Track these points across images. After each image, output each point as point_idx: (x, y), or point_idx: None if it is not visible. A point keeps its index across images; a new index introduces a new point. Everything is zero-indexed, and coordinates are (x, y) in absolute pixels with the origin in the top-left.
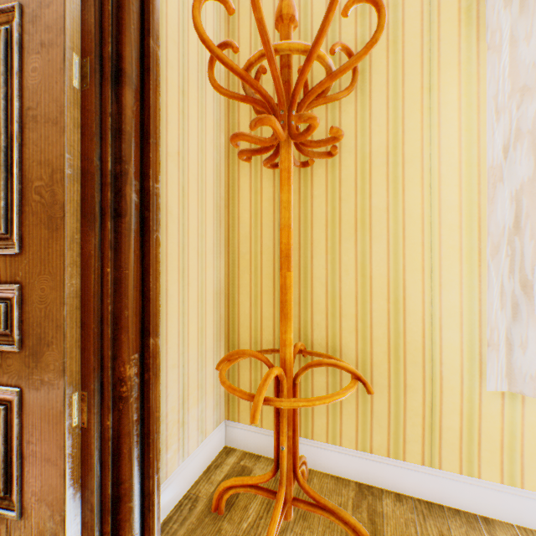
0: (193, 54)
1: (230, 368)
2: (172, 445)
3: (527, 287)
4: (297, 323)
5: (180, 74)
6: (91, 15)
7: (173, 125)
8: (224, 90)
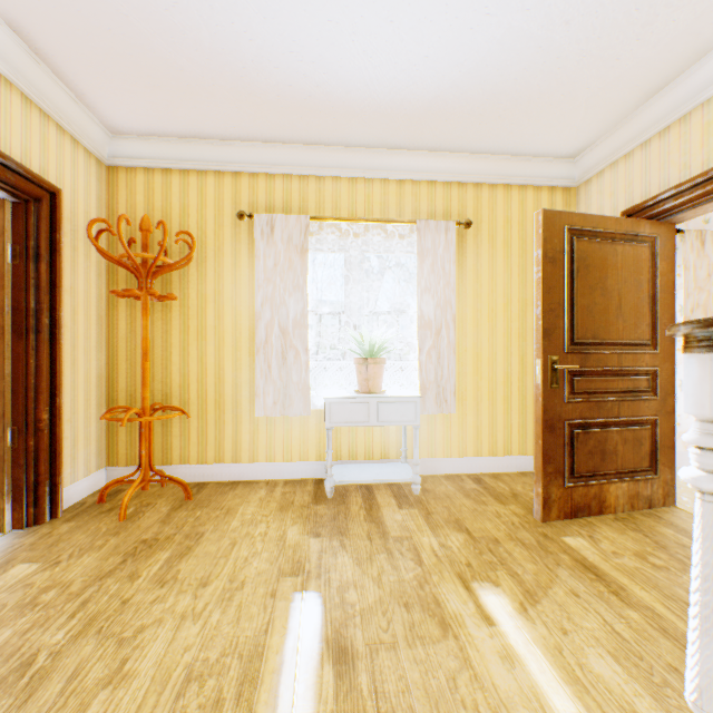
0: (82, 221)
1: (111, 430)
2: (68, 469)
3: (270, 368)
4: (162, 394)
5: (73, 237)
6: (21, 225)
7: (69, 271)
8: (106, 257)
